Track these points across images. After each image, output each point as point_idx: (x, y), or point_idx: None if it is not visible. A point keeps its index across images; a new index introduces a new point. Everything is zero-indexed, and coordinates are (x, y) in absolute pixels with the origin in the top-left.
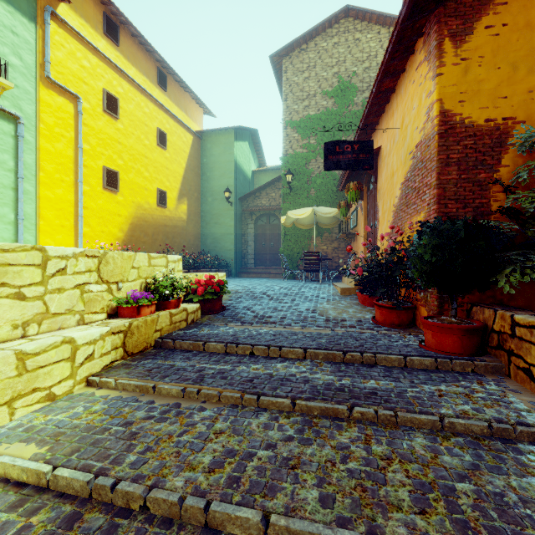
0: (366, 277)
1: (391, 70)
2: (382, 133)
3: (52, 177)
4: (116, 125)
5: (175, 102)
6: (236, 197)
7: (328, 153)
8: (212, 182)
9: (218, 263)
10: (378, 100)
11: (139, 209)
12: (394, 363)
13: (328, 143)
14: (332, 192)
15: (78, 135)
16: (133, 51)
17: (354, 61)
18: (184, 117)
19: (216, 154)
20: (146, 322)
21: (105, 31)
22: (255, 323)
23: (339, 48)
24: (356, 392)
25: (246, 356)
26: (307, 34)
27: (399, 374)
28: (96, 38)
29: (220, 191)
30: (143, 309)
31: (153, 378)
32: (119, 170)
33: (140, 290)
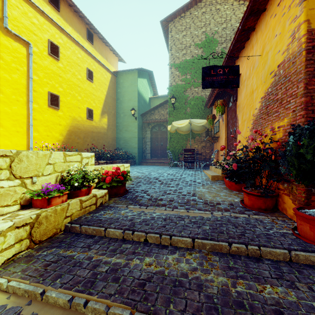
0: (236, 170)
1: (255, 9)
2: (241, 64)
3: (9, 98)
4: (58, 64)
5: (99, 52)
6: (139, 114)
7: (205, 75)
8: (123, 104)
9: (127, 156)
10: (241, 38)
11: (74, 121)
12: (279, 257)
13: (205, 67)
14: (201, 110)
15: (29, 69)
16: (70, 16)
17: (216, 23)
18: (105, 62)
19: (126, 86)
20: (56, 211)
21: (50, 0)
22: (149, 206)
23: (206, 15)
24: (259, 311)
25: (140, 244)
26: (185, 6)
27: (291, 275)
28: (43, 4)
29: (128, 109)
30: (54, 200)
31: (45, 279)
32: (59, 94)
33: (55, 182)
